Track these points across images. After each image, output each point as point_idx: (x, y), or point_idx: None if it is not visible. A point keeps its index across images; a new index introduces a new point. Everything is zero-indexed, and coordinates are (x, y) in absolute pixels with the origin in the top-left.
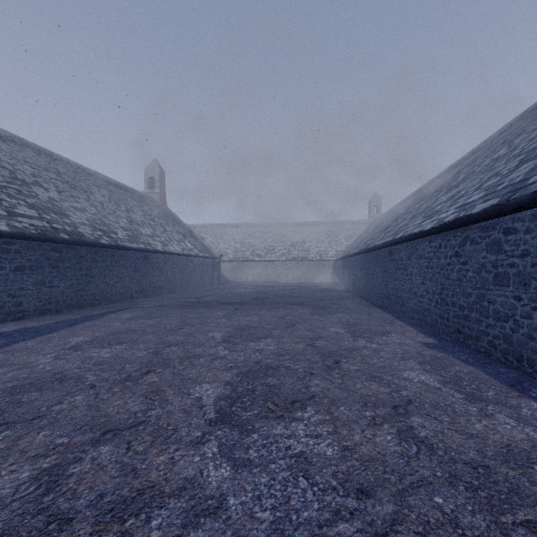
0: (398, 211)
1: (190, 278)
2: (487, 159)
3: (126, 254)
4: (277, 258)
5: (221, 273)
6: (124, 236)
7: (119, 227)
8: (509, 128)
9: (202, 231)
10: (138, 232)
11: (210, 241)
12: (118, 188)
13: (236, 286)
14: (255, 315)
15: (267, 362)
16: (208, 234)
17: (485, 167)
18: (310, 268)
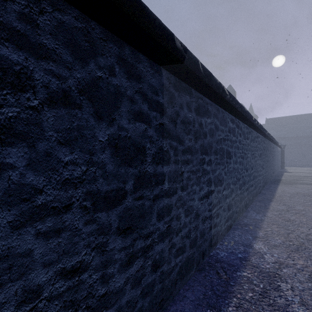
0: None
1: None
2: None
3: None
4: None
5: None
6: None
7: None
8: None
9: None
10: None
11: None
12: None
13: None
14: None
15: None
16: None
17: None
18: None
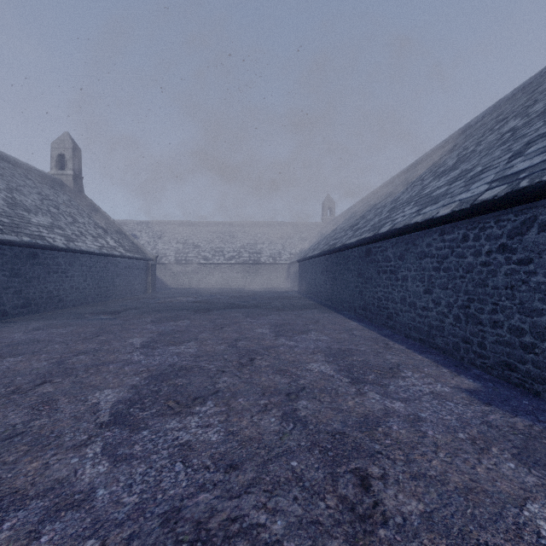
0: (357, 211)
1: (112, 284)
2: (487, 137)
3: None
4: (226, 260)
5: (160, 277)
6: None
7: None
8: (483, 119)
9: (136, 228)
10: (24, 219)
11: (145, 240)
12: (2, 160)
13: (175, 294)
14: (192, 342)
15: (198, 513)
16: (144, 232)
17: (496, 141)
18: (262, 272)
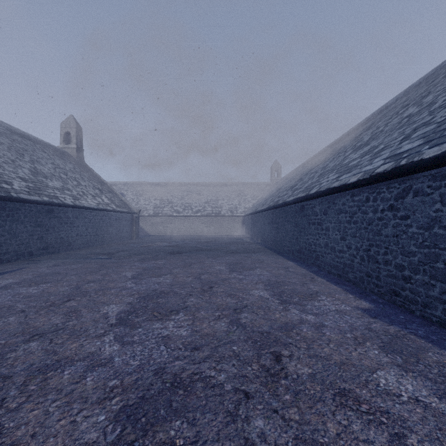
0: (298, 174)
1: (107, 232)
2: (393, 120)
3: (23, 207)
4: (193, 213)
5: (142, 227)
6: (22, 187)
7: (17, 178)
8: (396, 101)
9: (123, 188)
10: (43, 184)
11: (130, 197)
12: (25, 139)
13: (154, 240)
14: (168, 275)
15: (175, 370)
16: (129, 191)
17: (397, 124)
18: (222, 222)
